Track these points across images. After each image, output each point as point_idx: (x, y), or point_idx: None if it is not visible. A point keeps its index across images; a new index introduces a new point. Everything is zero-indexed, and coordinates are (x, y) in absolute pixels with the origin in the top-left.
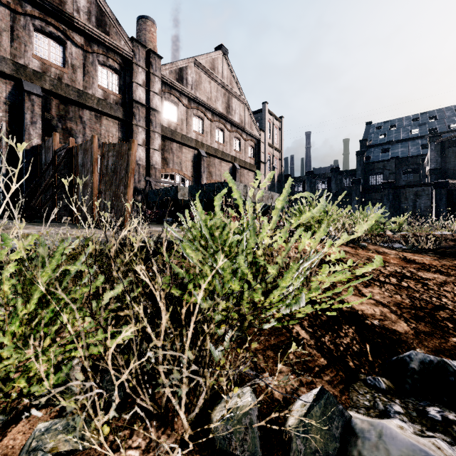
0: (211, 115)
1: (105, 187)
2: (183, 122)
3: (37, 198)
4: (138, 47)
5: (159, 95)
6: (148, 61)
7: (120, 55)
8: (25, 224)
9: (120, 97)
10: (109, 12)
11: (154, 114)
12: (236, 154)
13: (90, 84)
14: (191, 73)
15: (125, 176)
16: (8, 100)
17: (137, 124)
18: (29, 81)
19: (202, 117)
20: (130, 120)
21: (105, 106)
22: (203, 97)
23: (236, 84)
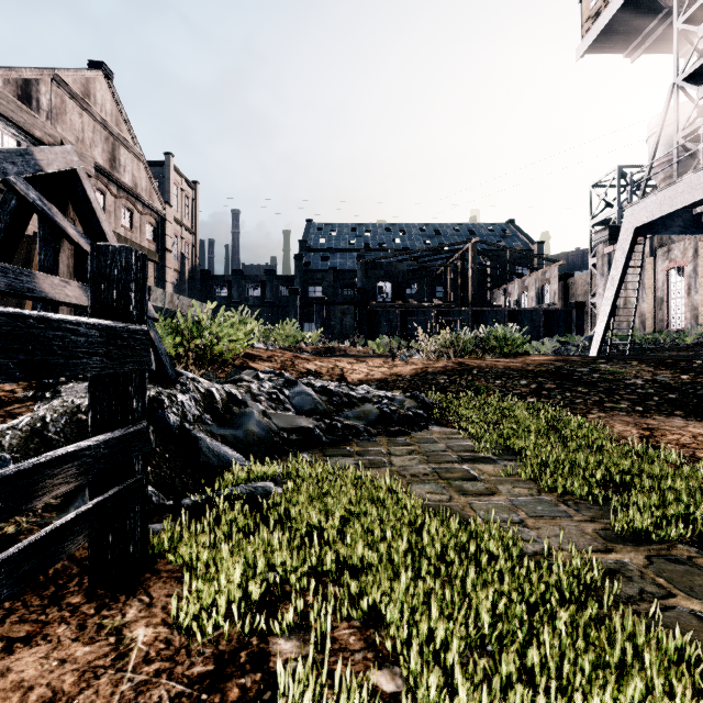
0: None
1: None
2: None
3: None
4: None
5: None
6: None
7: None
8: None
9: None
10: None
11: None
12: (127, 232)
13: None
14: (46, 91)
15: None
16: None
17: None
18: None
19: None
20: None
21: None
22: (69, 136)
23: (128, 127)
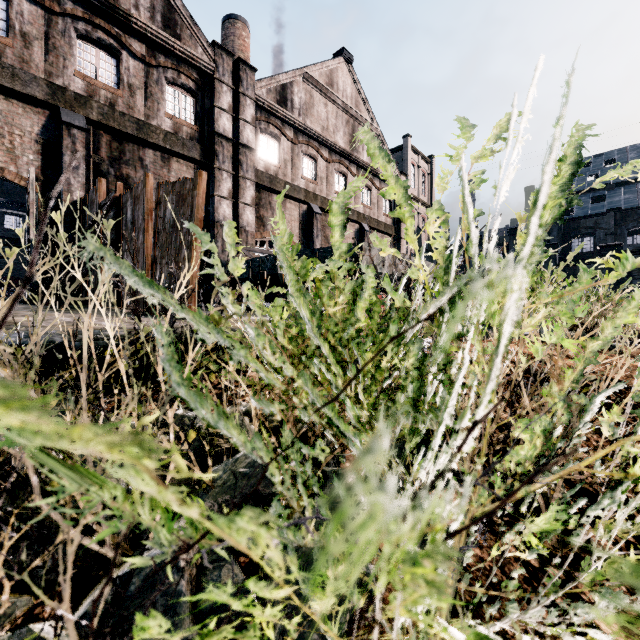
0: (327, 153)
1: (162, 251)
2: (287, 165)
3: (68, 272)
4: (222, 55)
5: (252, 125)
6: (236, 76)
7: (197, 68)
8: (44, 310)
9: (197, 129)
10: (180, 6)
11: (244, 152)
12: (365, 210)
13: (155, 112)
14: (298, 91)
15: (188, 232)
16: (41, 136)
17: (221, 167)
18: (69, 109)
19: (315, 156)
20: (210, 162)
21: (175, 143)
22: (316, 127)
23: (365, 106)
